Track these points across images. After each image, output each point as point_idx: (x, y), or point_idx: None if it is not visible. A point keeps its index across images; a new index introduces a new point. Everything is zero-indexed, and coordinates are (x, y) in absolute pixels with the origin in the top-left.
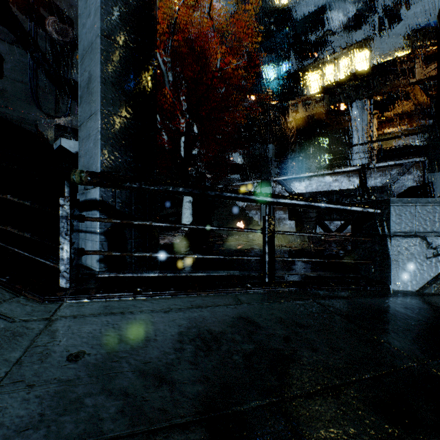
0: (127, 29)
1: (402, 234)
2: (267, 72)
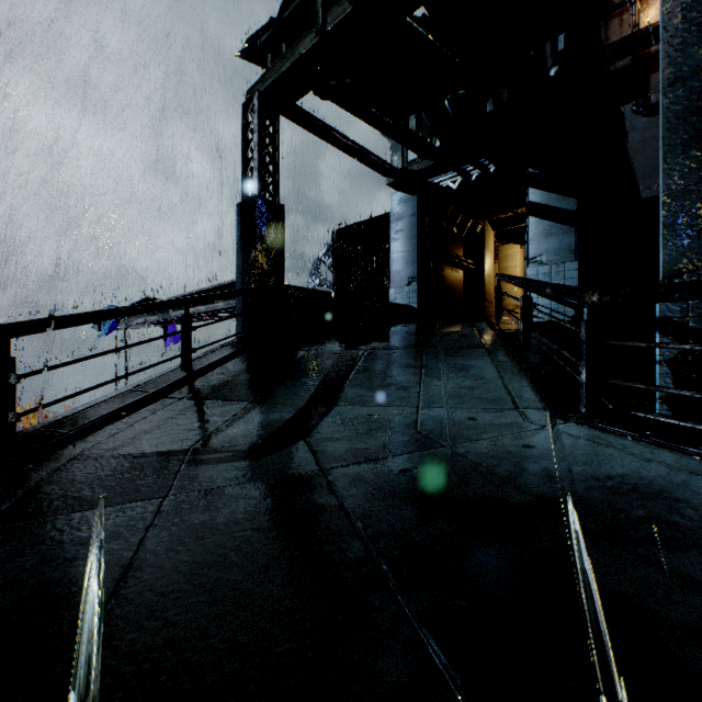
0: None
1: None
2: None
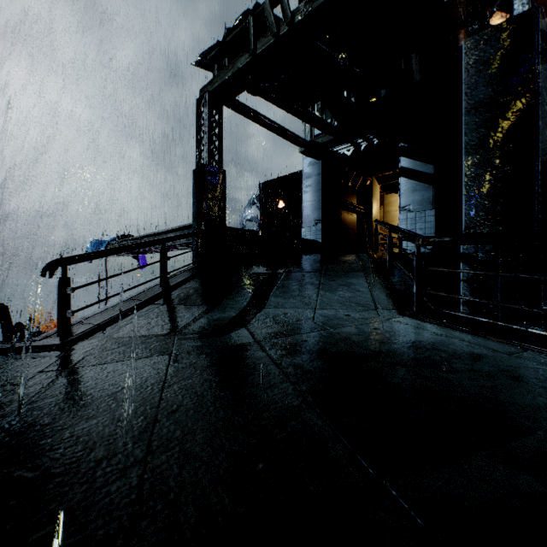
0: (492, 84)
1: None
2: None
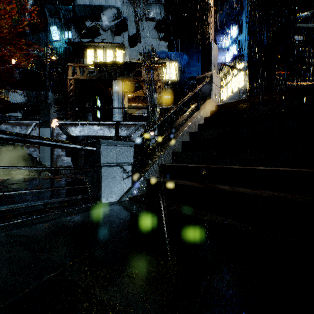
0: None
1: (109, 164)
2: (51, 31)
